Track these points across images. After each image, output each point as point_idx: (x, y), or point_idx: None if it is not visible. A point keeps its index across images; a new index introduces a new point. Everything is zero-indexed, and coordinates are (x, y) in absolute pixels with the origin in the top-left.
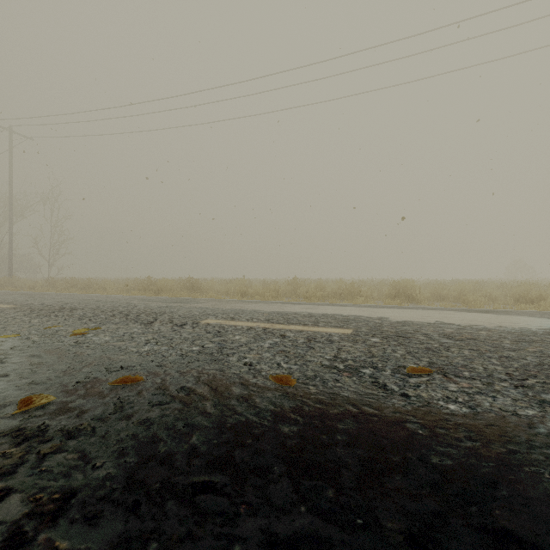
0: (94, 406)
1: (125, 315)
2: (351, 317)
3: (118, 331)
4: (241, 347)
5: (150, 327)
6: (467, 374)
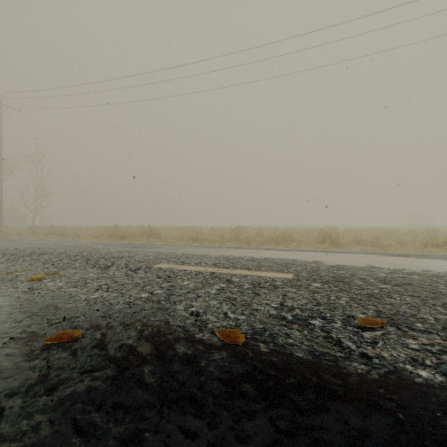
0: (16, 373)
1: (86, 260)
2: (289, 261)
3: (74, 276)
4: (188, 294)
5: (106, 272)
6: (421, 326)
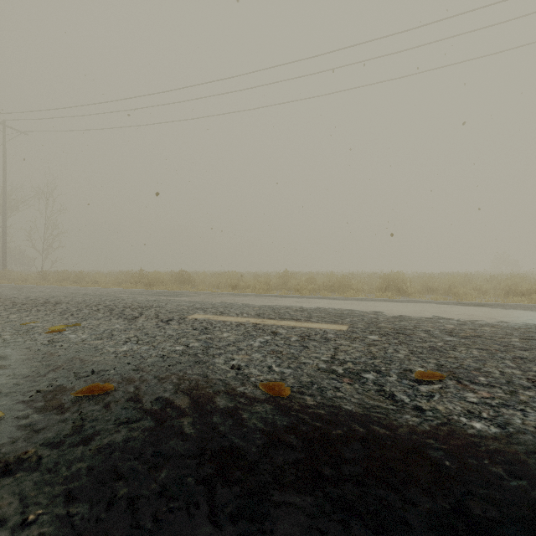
0: (49, 424)
1: (109, 310)
2: (344, 311)
3: (98, 327)
4: (228, 346)
5: (134, 323)
6: (484, 379)
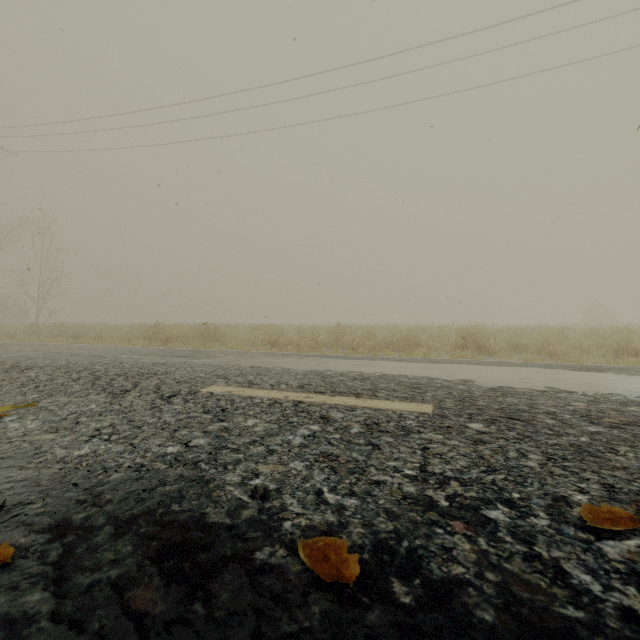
0: None
1: (94, 379)
2: (421, 380)
3: (62, 409)
4: (252, 446)
5: (119, 402)
6: None
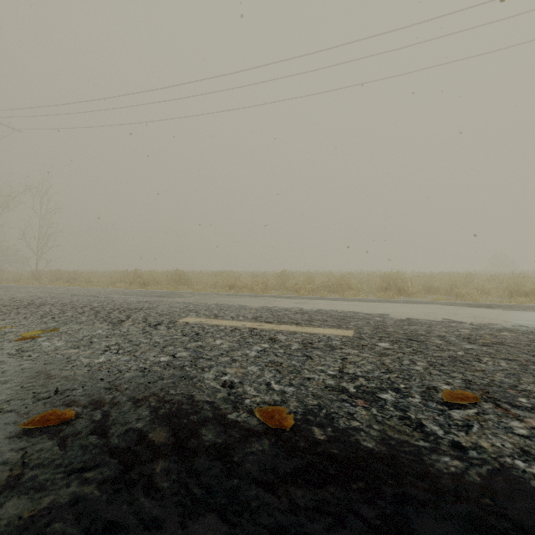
0: None
1: (95, 312)
2: (347, 314)
3: (78, 333)
4: (221, 357)
5: (118, 328)
6: (526, 401)
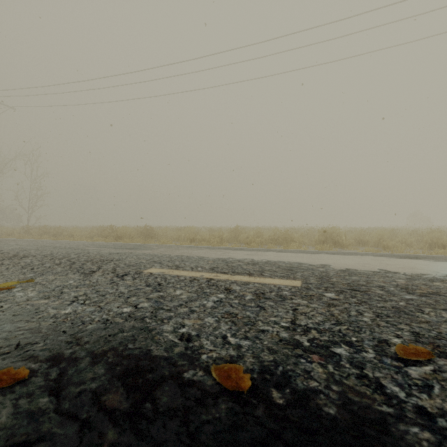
0: None
1: (70, 264)
2: (294, 265)
3: (51, 283)
4: (180, 307)
5: (88, 279)
6: None
